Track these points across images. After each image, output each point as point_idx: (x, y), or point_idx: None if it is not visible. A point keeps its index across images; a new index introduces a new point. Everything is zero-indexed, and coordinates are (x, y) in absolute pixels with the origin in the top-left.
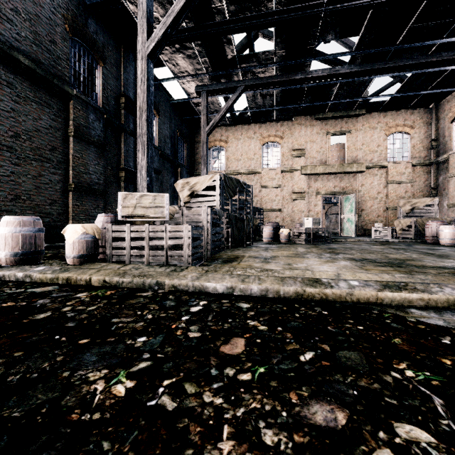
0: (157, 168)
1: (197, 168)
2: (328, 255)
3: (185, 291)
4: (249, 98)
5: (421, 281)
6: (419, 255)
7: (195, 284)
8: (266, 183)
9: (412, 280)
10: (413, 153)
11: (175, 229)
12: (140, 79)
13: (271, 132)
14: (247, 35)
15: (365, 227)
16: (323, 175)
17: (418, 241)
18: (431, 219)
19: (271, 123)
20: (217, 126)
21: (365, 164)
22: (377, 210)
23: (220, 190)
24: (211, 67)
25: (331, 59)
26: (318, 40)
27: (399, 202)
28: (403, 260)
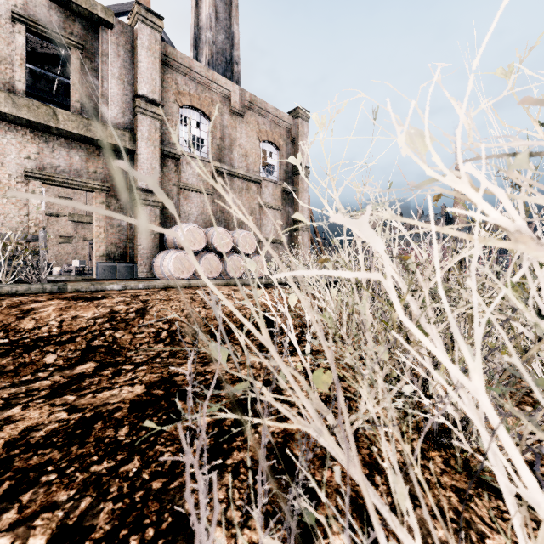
0: None
1: None
2: None
3: None
4: None
5: None
6: None
7: None
8: None
9: None
10: None
11: None
12: None
13: None
14: None
15: None
16: (91, 224)
17: None
18: None
19: None
20: None
21: None
22: None
23: None
24: None
25: None
26: None
27: None
28: None
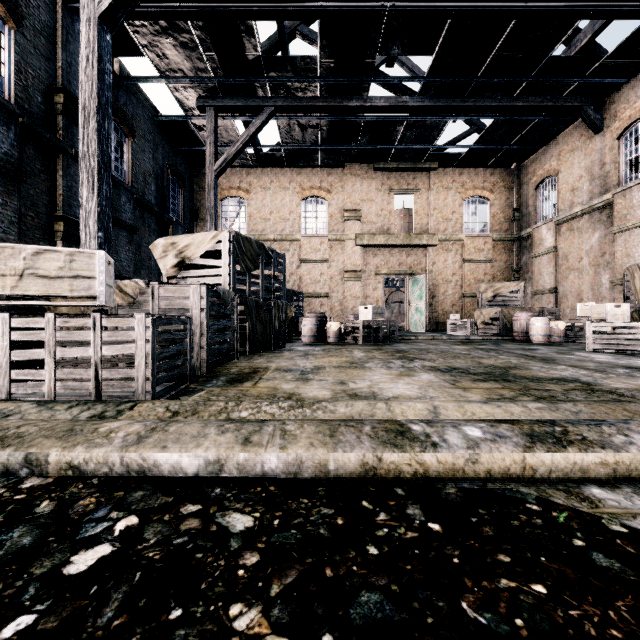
0: (130, 223)
1: (202, 228)
2: (400, 363)
3: (99, 478)
4: (283, 128)
5: (575, 417)
6: (518, 359)
7: (127, 456)
8: (308, 255)
9: (560, 415)
10: (493, 224)
11: (116, 324)
12: (85, 56)
13: (314, 182)
14: (278, 30)
15: (438, 319)
16: (385, 248)
17: (505, 338)
18: (518, 309)
19: (314, 169)
20: (233, 167)
21: (438, 236)
22: (451, 297)
23: (230, 258)
24: (222, 70)
25: (397, 85)
26: (380, 52)
27: (479, 286)
28: (504, 368)
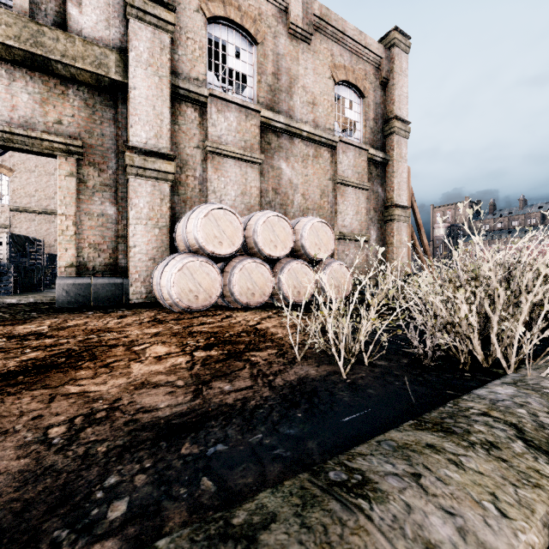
0: None
1: None
2: None
3: None
4: None
5: None
6: None
7: None
8: None
9: None
10: None
11: None
12: None
13: None
14: None
15: None
16: None
17: None
18: None
19: None
20: None
21: None
22: None
23: (8, 246)
24: None
25: None
26: None
27: None
28: None
